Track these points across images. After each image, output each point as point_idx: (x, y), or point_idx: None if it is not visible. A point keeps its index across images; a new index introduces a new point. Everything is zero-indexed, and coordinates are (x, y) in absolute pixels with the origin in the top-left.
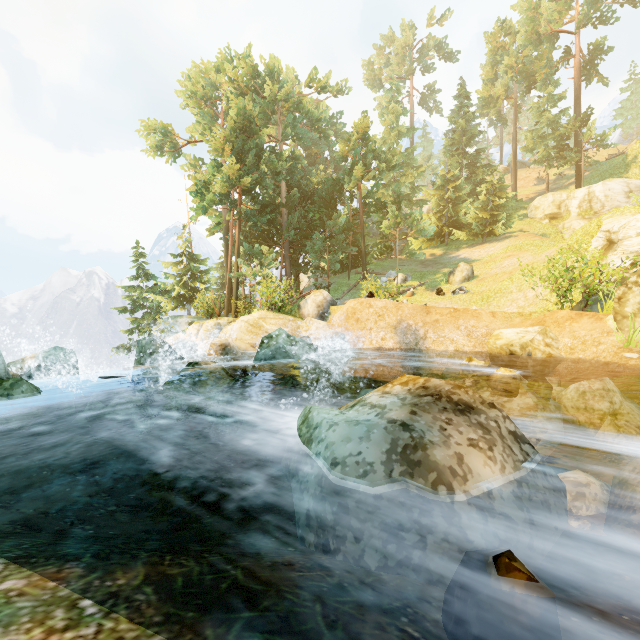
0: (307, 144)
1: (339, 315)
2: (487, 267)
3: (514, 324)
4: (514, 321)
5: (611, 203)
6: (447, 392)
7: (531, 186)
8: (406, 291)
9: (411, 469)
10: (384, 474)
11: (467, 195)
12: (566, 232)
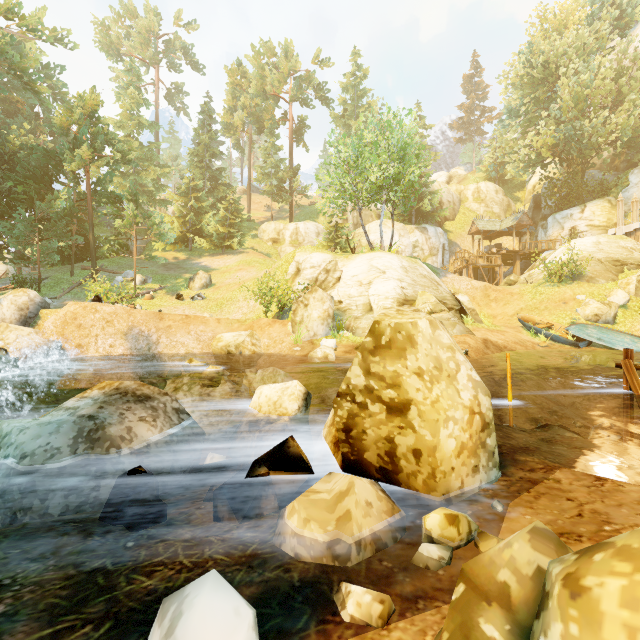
0: (2, 90)
1: (54, 320)
2: (223, 277)
3: (233, 329)
4: (234, 326)
5: (309, 238)
6: (134, 389)
7: (263, 211)
8: (145, 294)
9: (93, 444)
10: (70, 453)
11: (210, 207)
12: (283, 254)
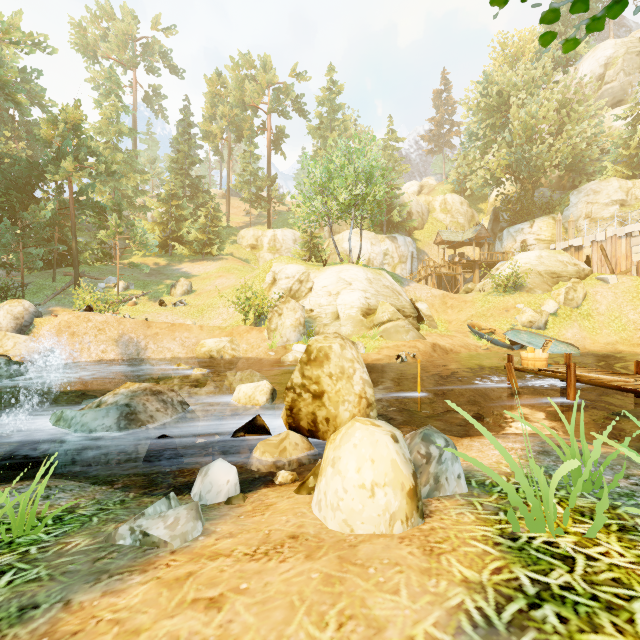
0: None
1: (49, 329)
2: (204, 283)
3: (215, 335)
4: (215, 333)
5: (286, 245)
6: (150, 388)
7: (242, 216)
8: (128, 300)
9: (131, 423)
10: (117, 428)
11: (190, 213)
12: (261, 260)
